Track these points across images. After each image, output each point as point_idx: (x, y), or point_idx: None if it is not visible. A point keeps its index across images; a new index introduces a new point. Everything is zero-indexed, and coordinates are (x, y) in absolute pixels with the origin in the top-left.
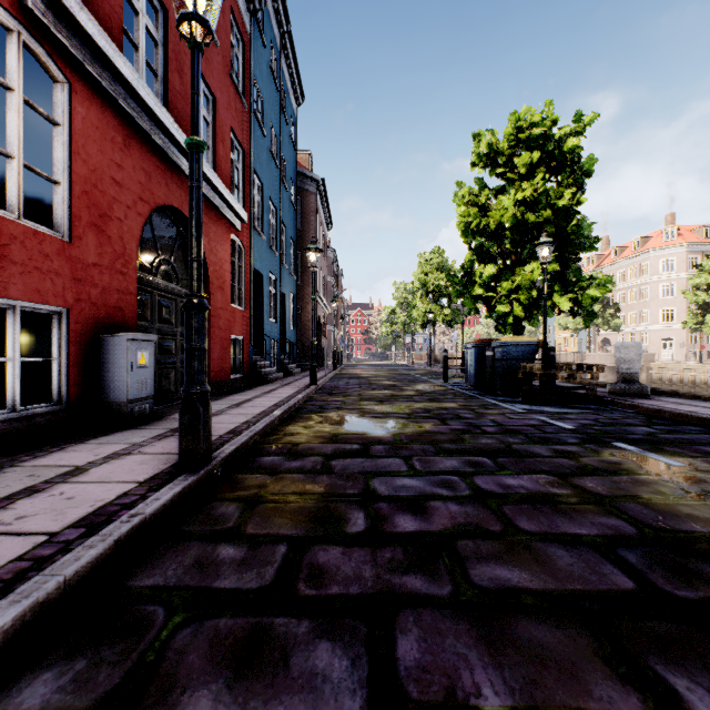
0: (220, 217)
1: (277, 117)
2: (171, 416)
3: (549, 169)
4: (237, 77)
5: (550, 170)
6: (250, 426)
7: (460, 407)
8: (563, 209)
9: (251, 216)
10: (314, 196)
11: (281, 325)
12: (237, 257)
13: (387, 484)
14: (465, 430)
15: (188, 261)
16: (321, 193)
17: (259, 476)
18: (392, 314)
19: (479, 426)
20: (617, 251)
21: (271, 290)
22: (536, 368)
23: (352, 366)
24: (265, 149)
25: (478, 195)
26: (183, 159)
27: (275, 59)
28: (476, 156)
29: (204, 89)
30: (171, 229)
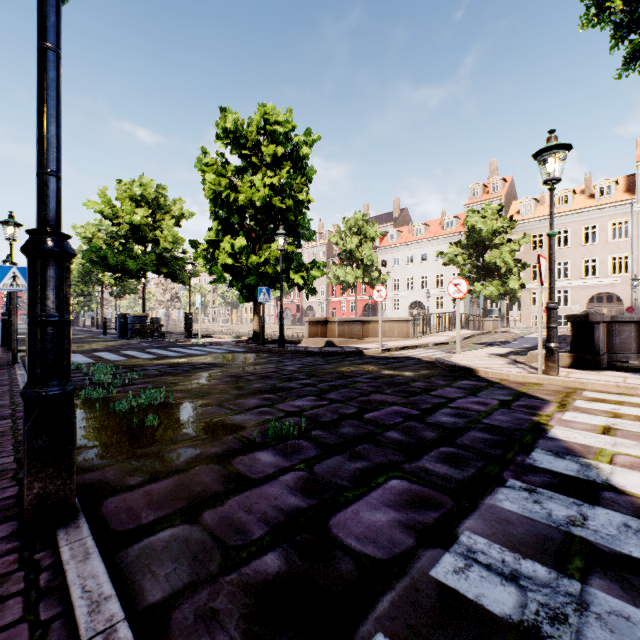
0: None
1: None
2: None
3: None
4: None
5: None
6: None
7: None
8: None
9: None
10: None
11: None
12: None
13: None
14: None
15: None
16: None
17: None
18: None
19: None
20: None
21: None
22: None
23: None
24: None
25: None
26: None
27: None
28: None
29: None
30: None
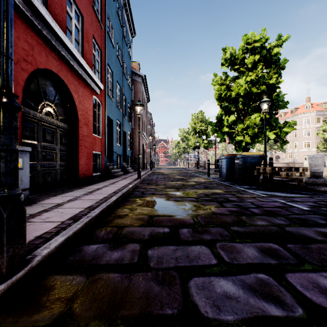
0: (86, 84)
1: (121, 40)
2: (41, 202)
3: (263, 65)
4: (98, 10)
5: (263, 66)
6: (90, 211)
7: (225, 193)
8: (271, 85)
9: (105, 87)
10: (140, 84)
11: (123, 147)
12: (98, 109)
13: (206, 291)
14: (240, 212)
15: (65, 107)
16: (144, 83)
17: (75, 277)
18: (178, 144)
19: (247, 208)
20: (283, 114)
21: (117, 129)
22: (268, 169)
23: (159, 168)
24: (114, 54)
25: (225, 80)
26: (59, 43)
27: (120, 10)
28: (224, 60)
29: (75, 9)
30: (53, 86)
